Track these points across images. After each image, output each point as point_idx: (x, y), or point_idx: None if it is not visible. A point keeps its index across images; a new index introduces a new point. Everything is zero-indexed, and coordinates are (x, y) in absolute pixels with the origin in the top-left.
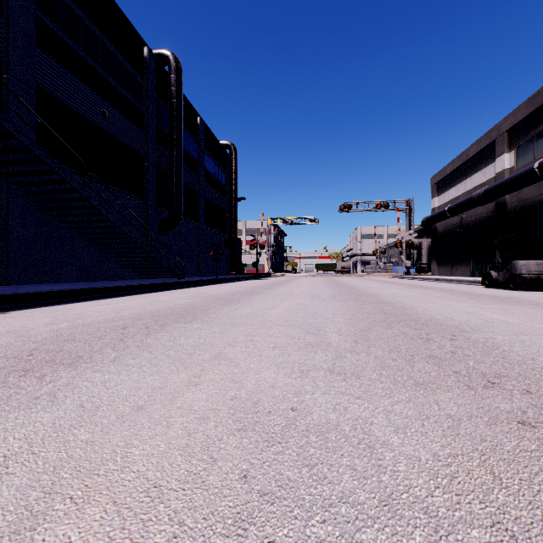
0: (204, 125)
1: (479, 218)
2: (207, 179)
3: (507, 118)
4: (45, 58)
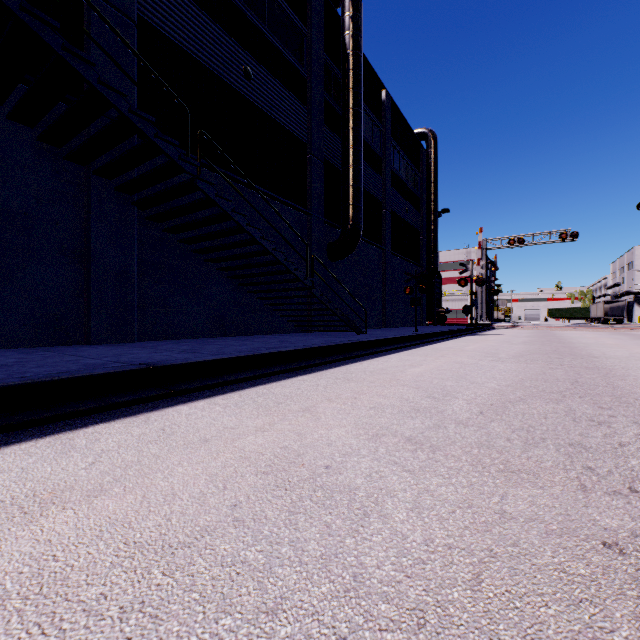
0: (391, 103)
1: None
2: (394, 184)
3: None
4: None
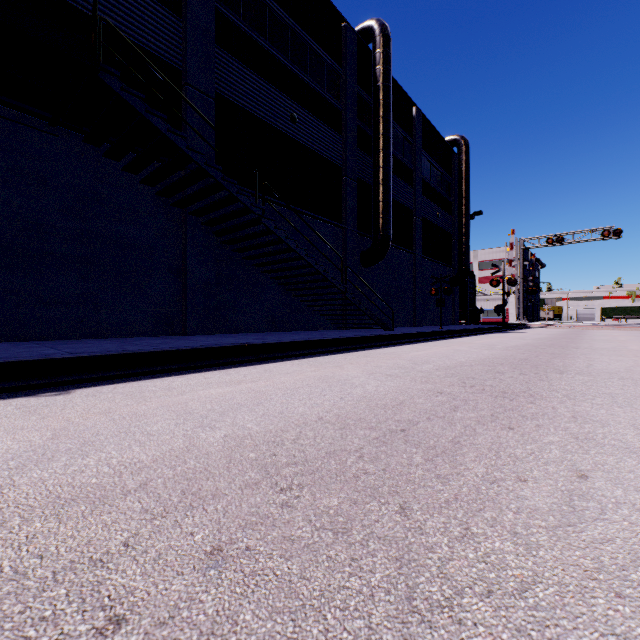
0: (421, 117)
1: None
2: (425, 192)
3: None
4: (226, 59)
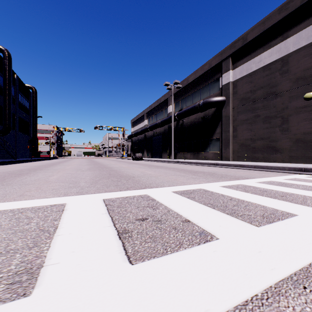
0: (18, 78)
1: (142, 138)
2: (19, 106)
3: (146, 109)
4: None
